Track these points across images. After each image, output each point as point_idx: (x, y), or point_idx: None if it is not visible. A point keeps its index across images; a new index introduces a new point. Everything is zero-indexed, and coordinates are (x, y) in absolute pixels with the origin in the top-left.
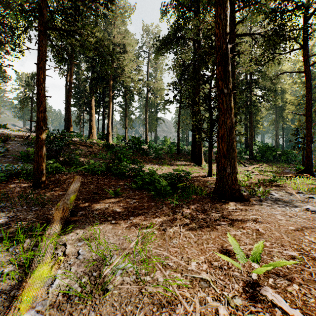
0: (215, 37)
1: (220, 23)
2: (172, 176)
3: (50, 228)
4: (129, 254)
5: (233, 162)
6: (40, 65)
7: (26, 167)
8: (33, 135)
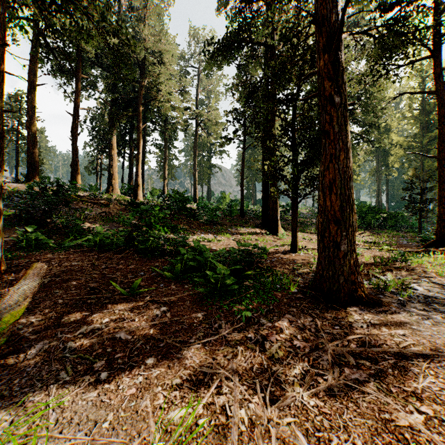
0: (315, 4)
1: None
2: (236, 256)
3: None
4: None
5: (352, 232)
6: None
7: None
8: (13, 186)
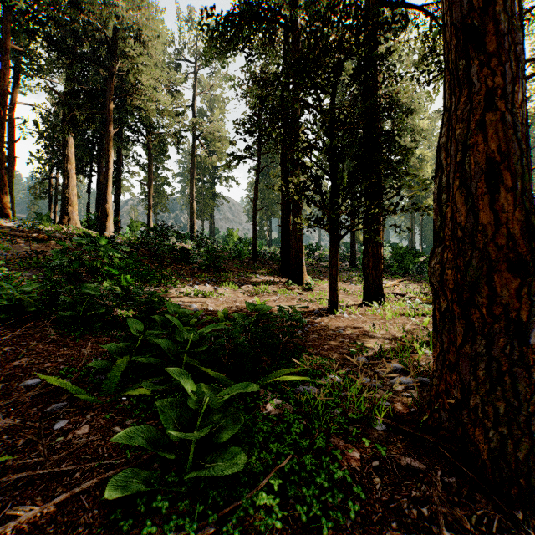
0: None
1: None
2: (243, 341)
3: None
4: None
5: None
6: None
7: None
8: None
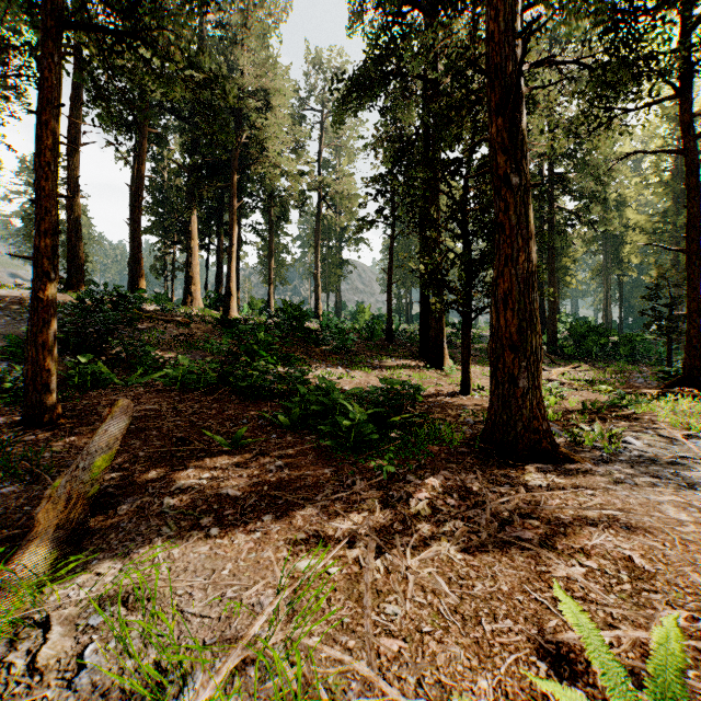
0: (486, 46)
1: (501, 9)
2: (377, 396)
3: (22, 560)
4: (244, 663)
5: (535, 362)
6: (43, 116)
7: (17, 373)
8: None
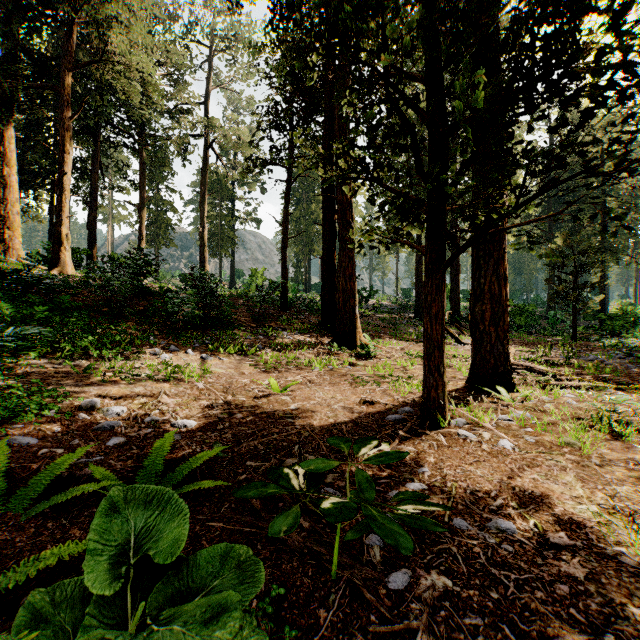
0: None
1: None
2: None
3: None
4: None
5: None
6: None
7: None
8: None
